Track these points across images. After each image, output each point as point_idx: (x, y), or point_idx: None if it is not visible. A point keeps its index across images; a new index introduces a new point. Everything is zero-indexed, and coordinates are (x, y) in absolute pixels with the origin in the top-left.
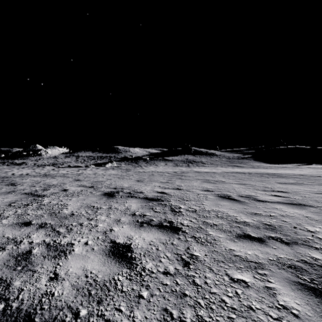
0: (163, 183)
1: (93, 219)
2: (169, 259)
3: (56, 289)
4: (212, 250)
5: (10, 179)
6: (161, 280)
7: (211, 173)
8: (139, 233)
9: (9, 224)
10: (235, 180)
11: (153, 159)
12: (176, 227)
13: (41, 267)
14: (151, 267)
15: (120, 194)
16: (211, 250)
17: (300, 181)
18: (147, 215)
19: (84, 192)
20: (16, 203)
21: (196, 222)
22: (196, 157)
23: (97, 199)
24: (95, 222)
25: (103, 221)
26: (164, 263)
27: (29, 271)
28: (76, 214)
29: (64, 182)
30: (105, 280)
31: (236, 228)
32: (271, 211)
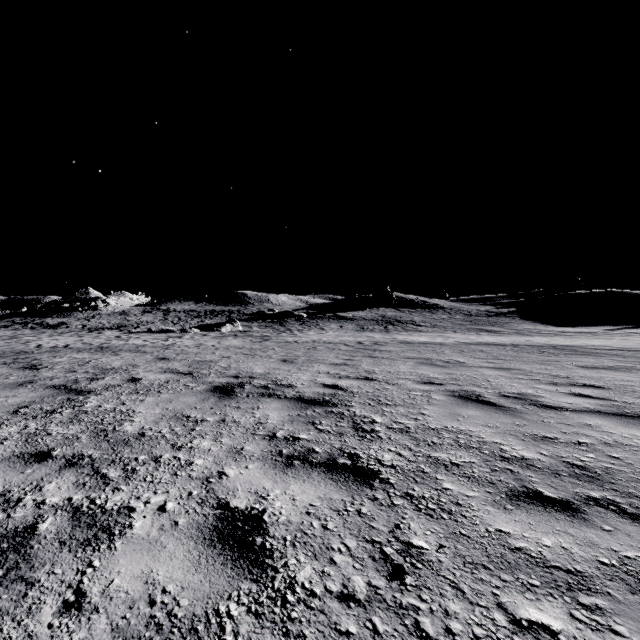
0: (336, 366)
1: (185, 447)
2: (353, 557)
3: (72, 639)
4: (455, 532)
5: (30, 356)
6: (335, 619)
7: (433, 345)
8: (283, 484)
9: (3, 457)
10: (486, 360)
11: (316, 317)
12: (367, 469)
13: (49, 573)
14: (310, 580)
15: (246, 391)
16: (452, 533)
17: (626, 363)
18: (302, 439)
19: (173, 384)
20: (30, 407)
21: (412, 456)
22: (403, 313)
23: (198, 401)
24: (187, 455)
25: (206, 451)
26: (342, 569)
27: (19, 582)
28: (149, 435)
29: (134, 364)
30: (195, 617)
31: (504, 473)
32: (579, 432)
